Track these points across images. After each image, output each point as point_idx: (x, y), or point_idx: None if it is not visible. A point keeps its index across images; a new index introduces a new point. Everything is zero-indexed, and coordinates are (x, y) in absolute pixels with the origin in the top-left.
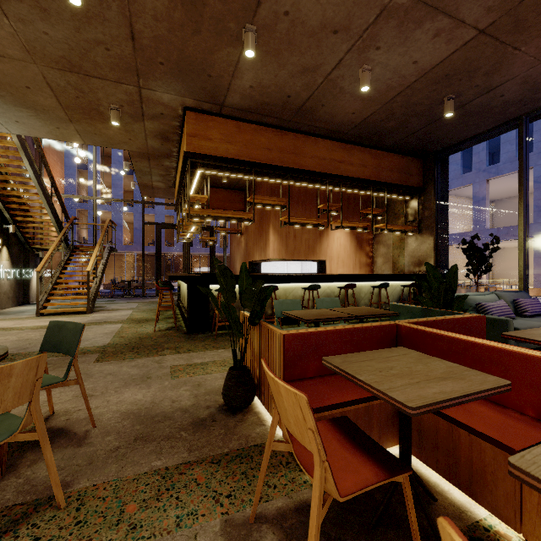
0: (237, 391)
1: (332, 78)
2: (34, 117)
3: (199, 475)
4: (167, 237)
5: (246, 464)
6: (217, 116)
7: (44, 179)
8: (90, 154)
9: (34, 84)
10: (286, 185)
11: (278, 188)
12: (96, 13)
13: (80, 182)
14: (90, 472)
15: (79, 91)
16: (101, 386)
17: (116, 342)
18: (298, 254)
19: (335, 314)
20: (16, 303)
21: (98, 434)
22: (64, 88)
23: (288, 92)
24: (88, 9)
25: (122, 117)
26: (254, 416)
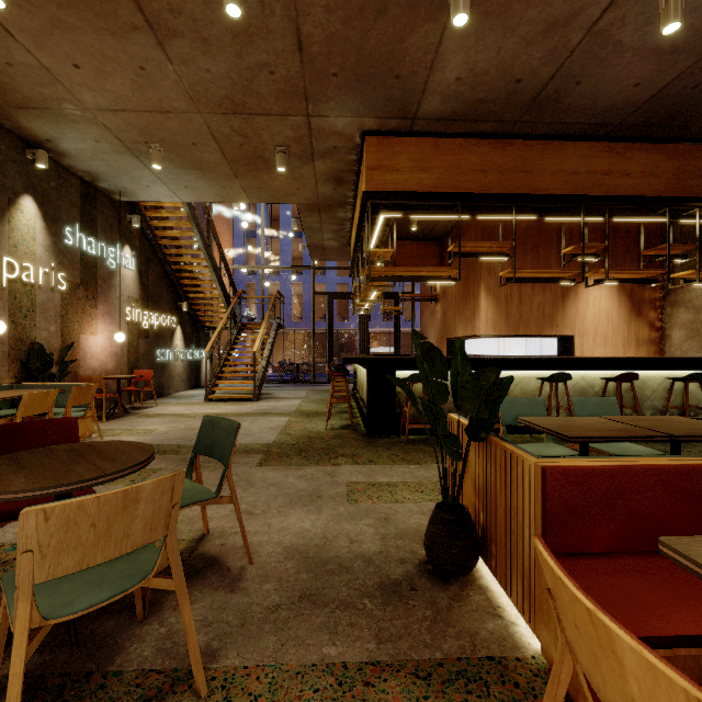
0: (450, 547)
1: (601, 28)
2: (201, 178)
3: (397, 697)
4: (340, 311)
5: (477, 697)
6: (407, 135)
7: (214, 251)
8: (258, 219)
9: (199, 138)
10: (505, 224)
11: (493, 229)
12: (258, 26)
13: (249, 252)
14: (242, 640)
15: (243, 137)
16: (262, 501)
17: (281, 441)
18: (526, 326)
19: (622, 428)
20: (189, 386)
21: (255, 577)
22: (228, 136)
23: (518, 74)
24: (249, 24)
25: (289, 161)
26: (480, 594)
